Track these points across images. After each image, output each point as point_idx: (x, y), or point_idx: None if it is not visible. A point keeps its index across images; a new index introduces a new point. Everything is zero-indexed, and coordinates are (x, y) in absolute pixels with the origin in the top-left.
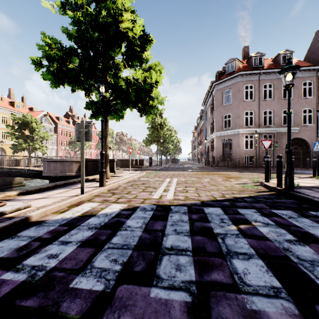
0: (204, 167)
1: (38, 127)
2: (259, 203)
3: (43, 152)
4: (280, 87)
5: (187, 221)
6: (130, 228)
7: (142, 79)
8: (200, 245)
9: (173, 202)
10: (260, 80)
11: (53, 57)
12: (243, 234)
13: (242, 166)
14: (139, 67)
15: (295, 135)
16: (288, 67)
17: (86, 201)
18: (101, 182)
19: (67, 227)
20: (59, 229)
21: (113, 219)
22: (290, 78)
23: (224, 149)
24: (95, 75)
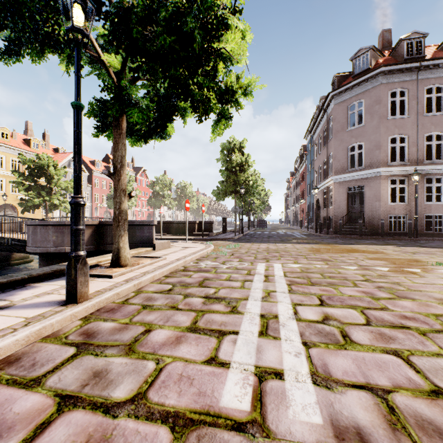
0: (314, 235)
1: (58, 174)
2: None
3: (66, 210)
4: None
5: None
6: None
7: None
8: None
9: None
10: (419, 81)
11: None
12: None
13: (385, 234)
14: None
15: None
16: None
17: None
18: (71, 289)
19: None
20: None
21: None
22: None
23: (350, 203)
24: None
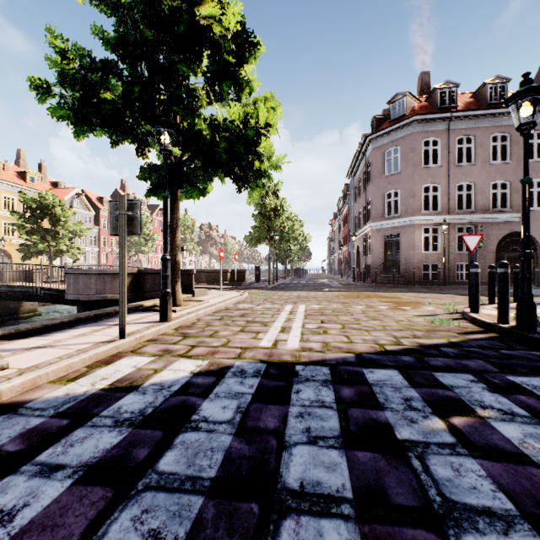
0: (351, 284)
1: (65, 215)
2: (475, 359)
3: (74, 257)
4: (486, 143)
5: (333, 404)
6: (208, 423)
7: (240, 119)
8: (371, 482)
9: (299, 355)
10: (451, 131)
11: (70, 76)
12: (467, 443)
13: (419, 282)
14: (237, 101)
15: (514, 228)
16: (525, 89)
17: (128, 353)
18: (163, 313)
19: (69, 420)
20: (48, 426)
21: (174, 399)
22: (529, 111)
23: (387, 252)
24: (153, 113)
